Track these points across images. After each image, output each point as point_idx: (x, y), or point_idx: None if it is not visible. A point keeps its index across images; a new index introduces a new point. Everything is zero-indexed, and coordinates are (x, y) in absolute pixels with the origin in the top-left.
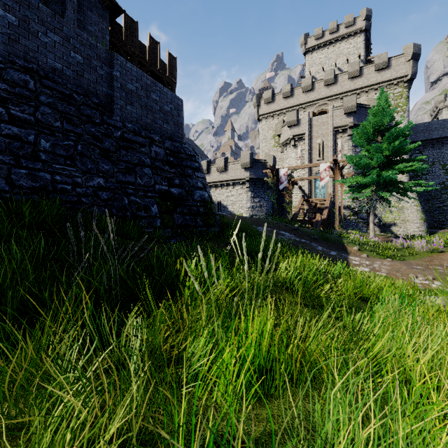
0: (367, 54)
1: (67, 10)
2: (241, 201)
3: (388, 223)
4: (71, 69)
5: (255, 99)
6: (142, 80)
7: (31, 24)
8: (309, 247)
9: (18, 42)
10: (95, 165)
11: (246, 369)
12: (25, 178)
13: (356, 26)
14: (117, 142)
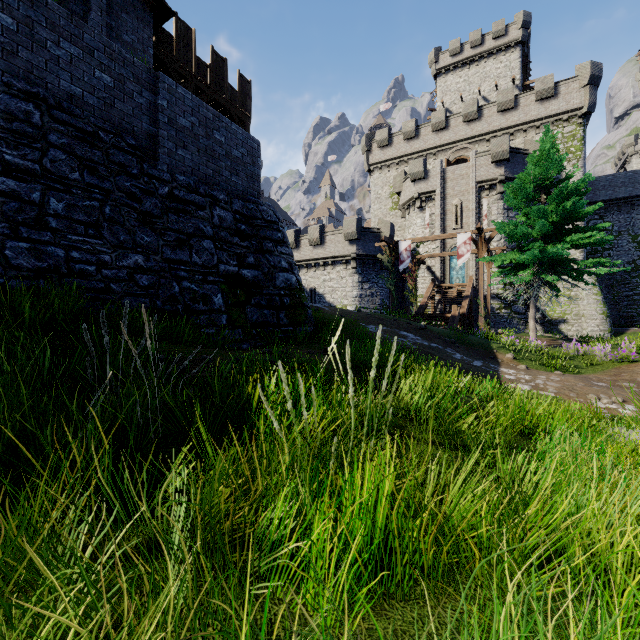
0: (524, 77)
1: (92, 11)
2: (345, 288)
3: (554, 319)
4: (95, 96)
5: (364, 142)
6: (200, 113)
7: (35, 29)
8: (443, 355)
9: (17, 55)
10: (131, 236)
11: (353, 554)
12: (26, 254)
13: (509, 38)
14: (164, 202)
